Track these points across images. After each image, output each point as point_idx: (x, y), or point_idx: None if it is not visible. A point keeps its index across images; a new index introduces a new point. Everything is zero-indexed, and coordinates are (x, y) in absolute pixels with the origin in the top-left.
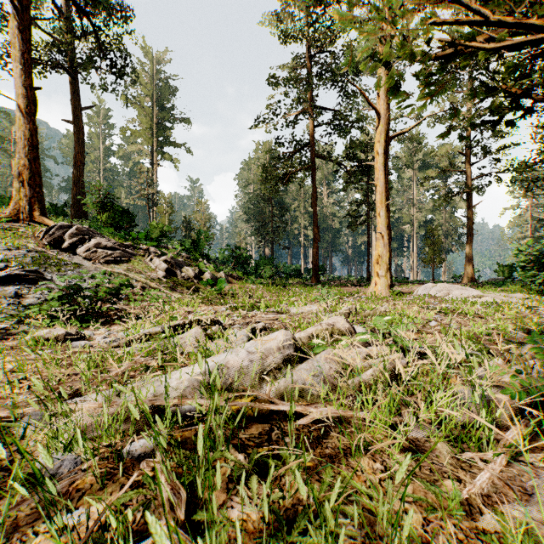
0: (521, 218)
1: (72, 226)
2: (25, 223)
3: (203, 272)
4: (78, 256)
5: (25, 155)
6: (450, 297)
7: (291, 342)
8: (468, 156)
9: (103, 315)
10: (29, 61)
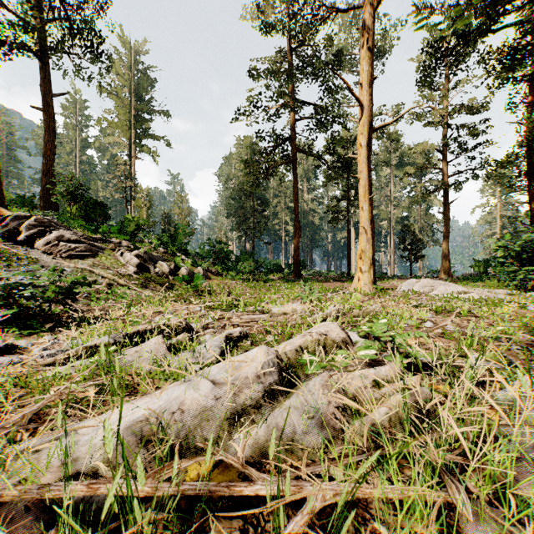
0: (491, 216)
1: (31, 217)
2: None
3: (179, 267)
4: (37, 250)
5: None
6: (435, 293)
7: (275, 370)
8: (445, 154)
9: (52, 319)
10: None
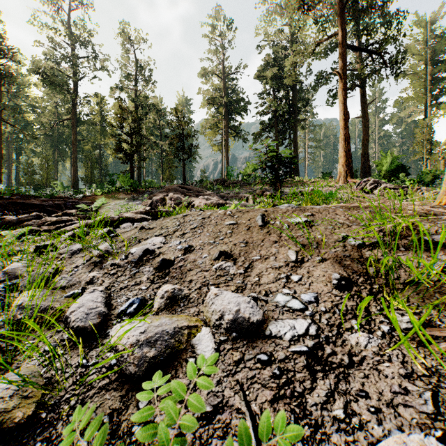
0: None
1: (370, 180)
2: (343, 183)
3: None
4: (374, 195)
5: (344, 149)
6: None
7: None
8: None
9: None
10: (345, 100)
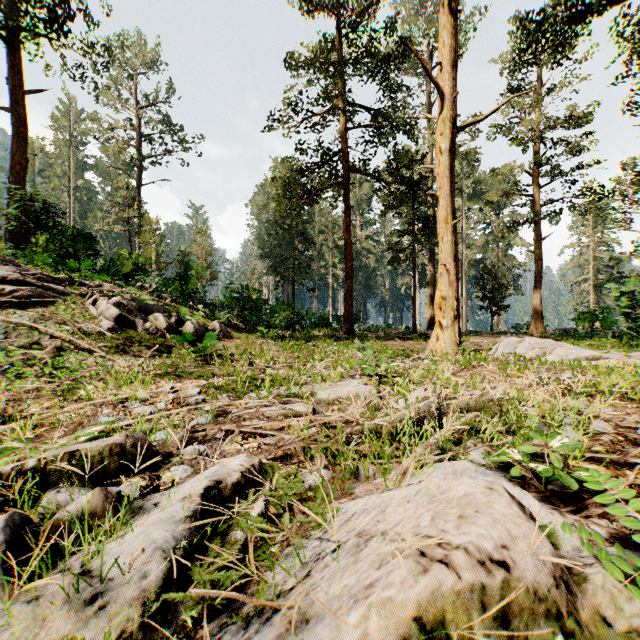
0: (583, 258)
1: None
2: None
3: (185, 321)
4: None
5: None
6: (552, 358)
7: None
8: (537, 177)
9: None
10: None
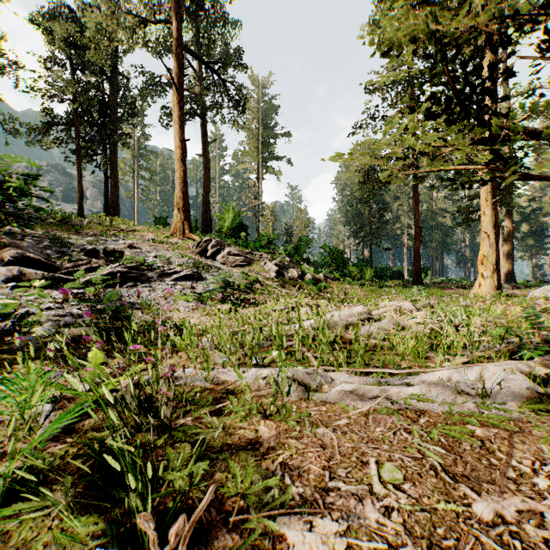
0: None
1: (212, 240)
2: (180, 238)
3: (305, 273)
4: (217, 261)
5: (180, 190)
6: None
7: (364, 310)
8: None
9: (242, 301)
10: (182, 122)
